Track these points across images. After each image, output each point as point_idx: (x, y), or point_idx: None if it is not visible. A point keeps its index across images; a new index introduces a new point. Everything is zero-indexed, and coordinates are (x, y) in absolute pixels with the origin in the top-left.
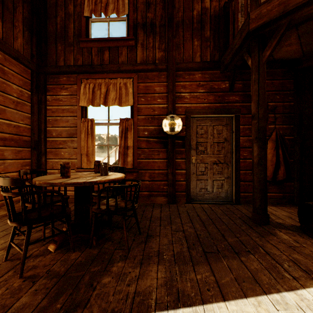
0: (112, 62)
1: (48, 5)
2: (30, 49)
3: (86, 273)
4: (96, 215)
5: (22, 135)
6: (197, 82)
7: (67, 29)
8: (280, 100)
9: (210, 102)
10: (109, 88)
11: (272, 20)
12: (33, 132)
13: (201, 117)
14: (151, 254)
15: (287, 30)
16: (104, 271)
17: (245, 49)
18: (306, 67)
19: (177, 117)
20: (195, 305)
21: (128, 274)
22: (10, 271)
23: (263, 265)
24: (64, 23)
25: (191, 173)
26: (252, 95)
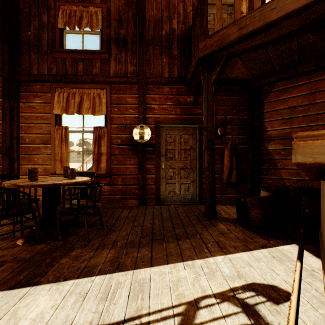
0: (86, 73)
1: (21, 14)
2: (1, 56)
3: (48, 257)
4: (61, 213)
5: None
6: (166, 95)
7: (41, 38)
8: (237, 113)
9: (177, 114)
10: (83, 97)
11: (216, 51)
12: (5, 139)
13: (169, 126)
14: (108, 243)
15: (232, 58)
16: (64, 255)
17: (200, 71)
18: (256, 86)
19: (146, 126)
20: (128, 270)
21: (84, 256)
22: None
23: (192, 245)
24: (38, 32)
25: (161, 178)
26: (203, 110)
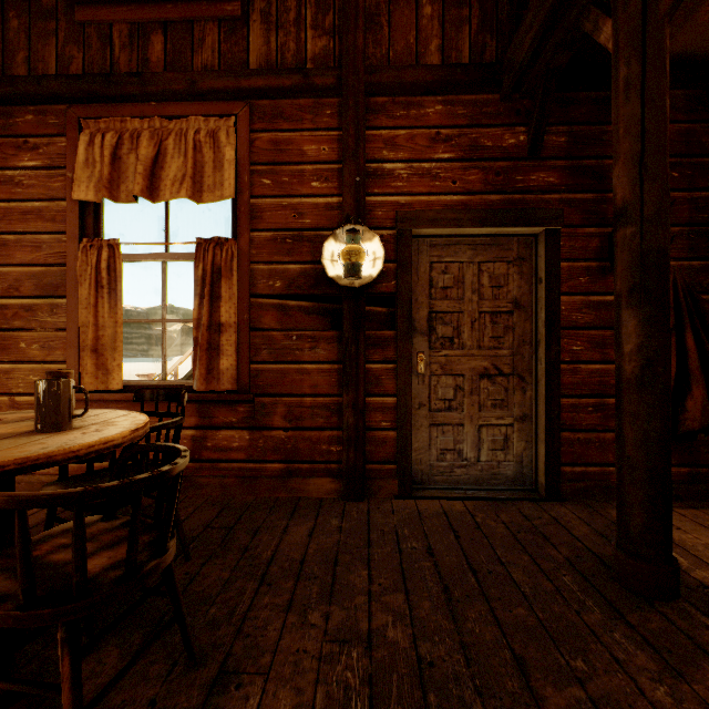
0: (175, 69)
1: None
2: None
3: None
4: None
5: None
6: (432, 129)
7: None
8: (683, 183)
9: (471, 190)
10: (164, 146)
11: None
12: None
13: (443, 235)
14: None
15: None
16: None
17: None
18: None
19: (368, 232)
20: None
21: None
22: None
23: None
24: None
25: (415, 406)
26: (616, 139)
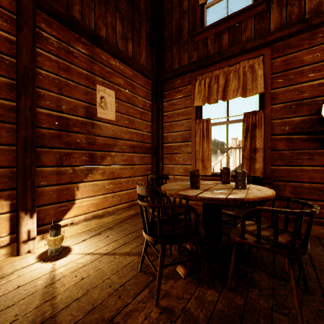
0: (233, 45)
1: (164, 13)
2: (150, 61)
3: None
4: (236, 246)
5: (145, 142)
6: None
7: (181, 28)
8: None
9: None
10: (228, 78)
11: None
12: (153, 139)
13: None
14: None
15: None
16: None
17: None
18: None
19: None
20: None
21: None
22: (145, 288)
23: None
24: (179, 23)
25: None
26: None
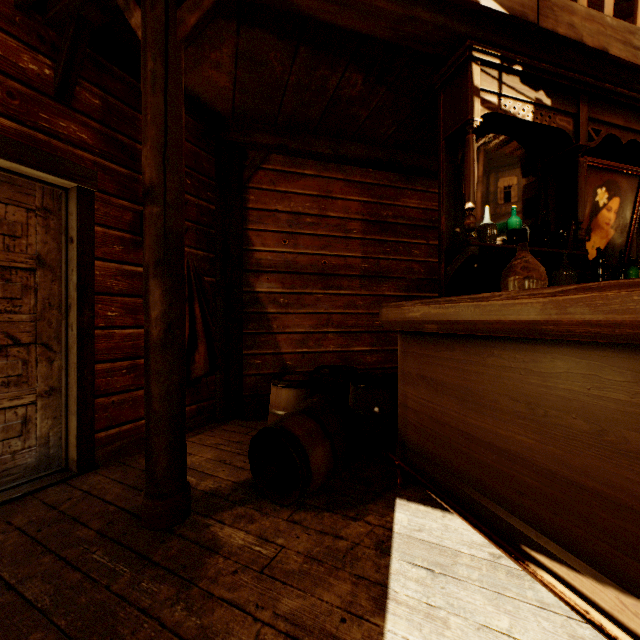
0: None
1: None
2: None
3: None
4: None
5: None
6: None
7: None
8: (194, 190)
9: None
10: None
11: None
12: None
13: None
14: None
15: (222, 15)
16: None
17: None
18: (235, 142)
19: None
20: None
21: None
22: None
23: None
24: None
25: None
26: (145, 122)
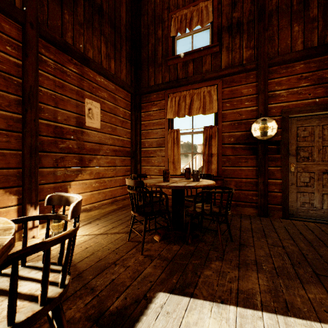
0: (196, 73)
1: (142, 36)
2: (130, 77)
3: (189, 263)
4: (191, 216)
5: (125, 147)
6: (298, 75)
7: (157, 52)
8: None
9: (318, 96)
10: (193, 98)
11: None
12: (132, 144)
13: (303, 116)
14: (248, 262)
15: None
16: (204, 265)
17: None
18: None
19: (270, 119)
20: (310, 320)
21: (227, 273)
22: (133, 248)
23: None
24: (154, 47)
25: (289, 184)
26: None
